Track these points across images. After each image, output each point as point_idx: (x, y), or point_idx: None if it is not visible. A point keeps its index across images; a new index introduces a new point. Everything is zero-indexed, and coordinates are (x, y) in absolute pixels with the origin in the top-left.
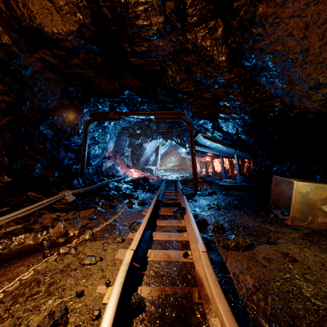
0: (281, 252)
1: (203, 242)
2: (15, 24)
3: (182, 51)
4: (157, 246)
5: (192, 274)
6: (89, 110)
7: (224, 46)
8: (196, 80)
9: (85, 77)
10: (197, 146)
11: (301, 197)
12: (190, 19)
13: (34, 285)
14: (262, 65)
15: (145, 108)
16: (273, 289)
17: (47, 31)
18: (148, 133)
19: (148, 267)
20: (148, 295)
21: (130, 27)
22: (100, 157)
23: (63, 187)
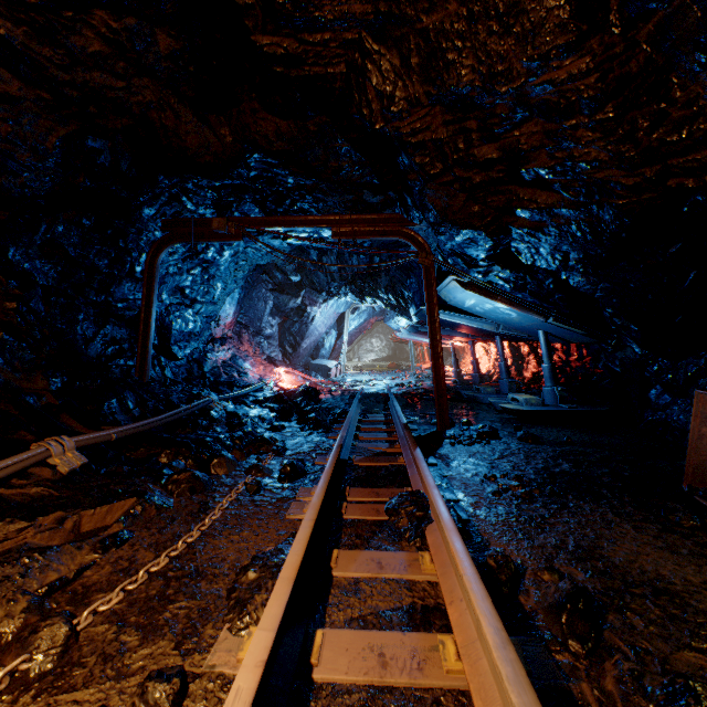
0: None
1: None
2: None
3: None
4: None
5: None
6: (158, 213)
7: None
8: (458, 97)
9: (129, 107)
10: (440, 310)
11: None
12: None
13: None
14: None
15: (307, 208)
16: None
17: None
18: (320, 281)
19: None
20: None
21: None
22: (200, 337)
23: (70, 421)
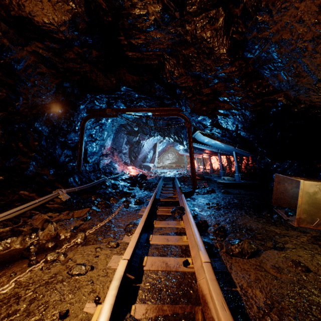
0: (292, 260)
1: (205, 248)
2: (3, 13)
3: (180, 43)
4: (154, 252)
5: (194, 287)
6: (85, 107)
7: (225, 37)
8: (195, 74)
9: (80, 73)
10: (195, 143)
11: (308, 198)
12: (190, 8)
13: (13, 302)
14: (266, 57)
15: (142, 105)
16: (289, 309)
17: (37, 21)
18: (146, 130)
19: (144, 279)
20: (144, 316)
21: (126, 18)
22: (97, 154)
23: (58, 185)
